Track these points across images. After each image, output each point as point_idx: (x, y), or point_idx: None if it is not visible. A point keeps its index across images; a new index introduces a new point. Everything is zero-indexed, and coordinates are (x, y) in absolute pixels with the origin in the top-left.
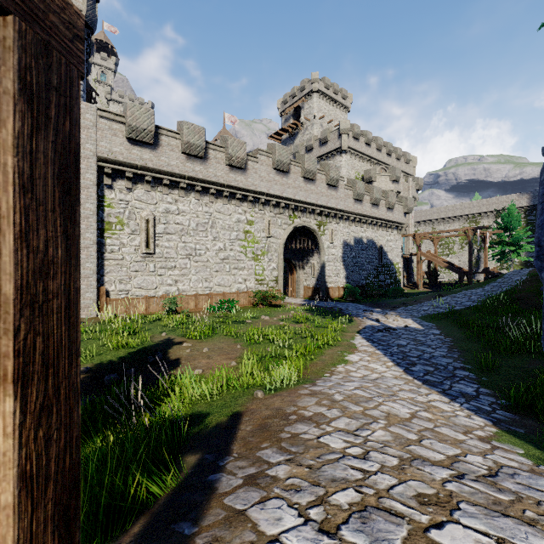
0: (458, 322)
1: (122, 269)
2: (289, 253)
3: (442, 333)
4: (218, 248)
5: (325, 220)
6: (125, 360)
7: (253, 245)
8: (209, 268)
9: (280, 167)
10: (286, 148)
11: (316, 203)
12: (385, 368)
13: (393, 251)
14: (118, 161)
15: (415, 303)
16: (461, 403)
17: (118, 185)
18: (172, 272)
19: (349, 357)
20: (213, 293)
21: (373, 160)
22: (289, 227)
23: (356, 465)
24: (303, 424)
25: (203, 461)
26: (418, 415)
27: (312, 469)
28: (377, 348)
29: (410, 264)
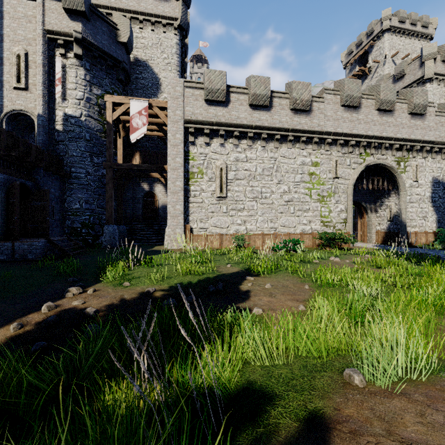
0: None
1: (202, 210)
2: (358, 196)
3: None
4: (282, 191)
5: (407, 155)
6: (188, 286)
7: (318, 186)
8: (274, 209)
9: (350, 102)
10: (356, 81)
11: (395, 137)
12: None
13: None
14: (198, 121)
15: None
16: None
17: (199, 141)
18: (241, 213)
19: None
20: (278, 233)
21: None
22: (359, 166)
23: None
24: None
25: None
26: None
27: None
28: None
29: None
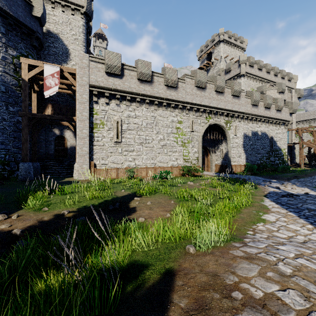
0: None
1: (103, 151)
2: (205, 142)
3: None
4: (159, 139)
5: (231, 120)
6: (94, 207)
7: (182, 136)
8: (154, 151)
9: (200, 84)
10: (203, 72)
11: (224, 108)
12: (307, 230)
13: (281, 140)
14: (101, 87)
15: (305, 176)
16: None
17: (101, 101)
18: (132, 153)
19: (265, 216)
20: (156, 167)
21: (264, 80)
22: (205, 124)
23: None
24: (257, 315)
25: None
26: None
27: None
28: (289, 211)
29: (292, 150)
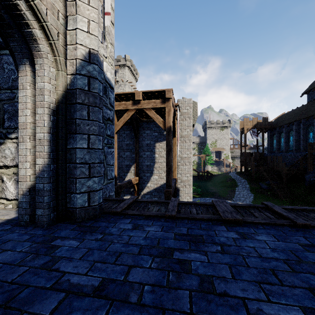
0: None
1: None
2: None
3: None
4: None
5: None
6: None
7: None
8: None
9: None
10: None
11: None
12: None
13: None
14: None
15: (232, 195)
16: None
17: None
18: None
19: None
20: None
21: None
22: None
23: None
24: None
25: None
26: None
27: None
28: None
29: None
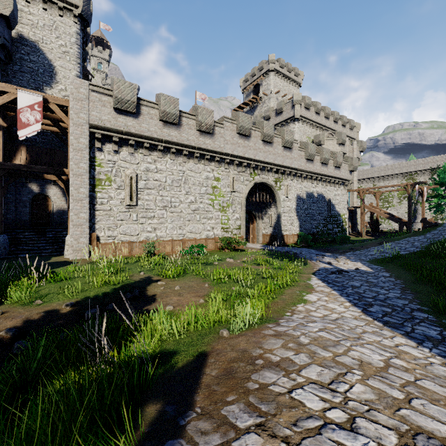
0: (405, 266)
1: (110, 218)
2: (250, 206)
3: (392, 276)
4: (189, 201)
5: (281, 177)
6: (106, 296)
7: (220, 198)
8: (182, 217)
9: (243, 131)
10: (247, 115)
11: (273, 162)
12: (343, 308)
13: (340, 203)
14: (106, 128)
15: (362, 248)
16: (430, 348)
17: (107, 148)
18: (152, 221)
19: (308, 297)
20: (186, 239)
21: (322, 126)
22: (250, 183)
23: (345, 442)
24: (270, 371)
25: (163, 416)
26: (392, 363)
27: (290, 445)
28: (333, 289)
29: (354, 215)
